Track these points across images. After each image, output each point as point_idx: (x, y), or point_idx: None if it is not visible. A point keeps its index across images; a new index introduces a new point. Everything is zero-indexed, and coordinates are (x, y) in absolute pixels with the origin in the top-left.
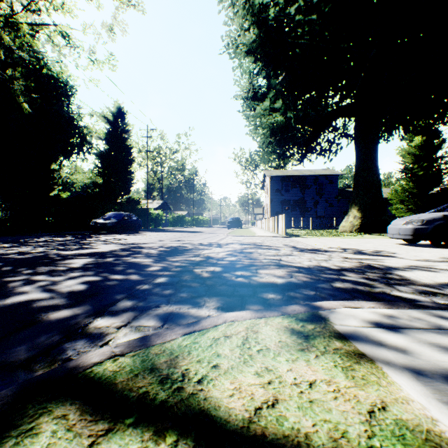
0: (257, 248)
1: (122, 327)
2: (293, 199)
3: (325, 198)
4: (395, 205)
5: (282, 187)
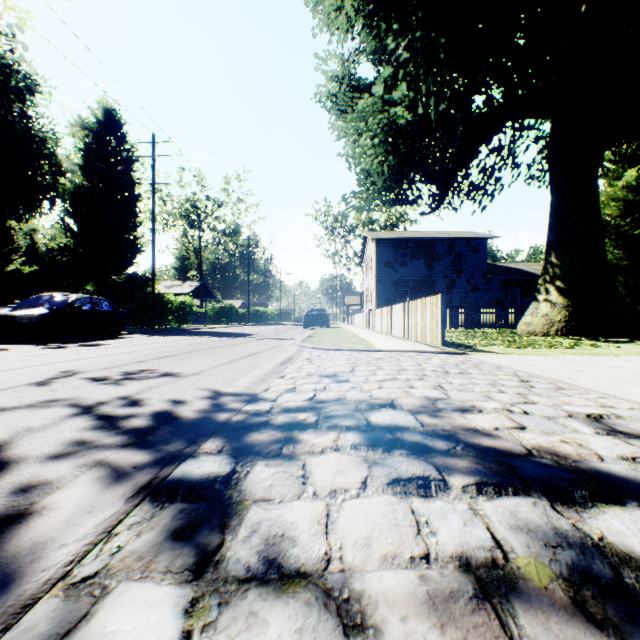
0: None
1: None
2: (414, 278)
3: (465, 277)
4: None
5: (395, 259)
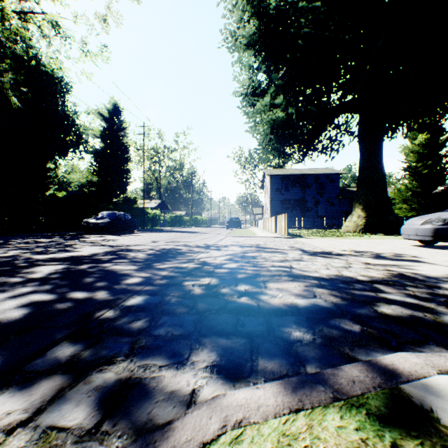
0: (261, 252)
1: (17, 430)
2: (293, 198)
3: (325, 197)
4: (398, 204)
5: (282, 187)
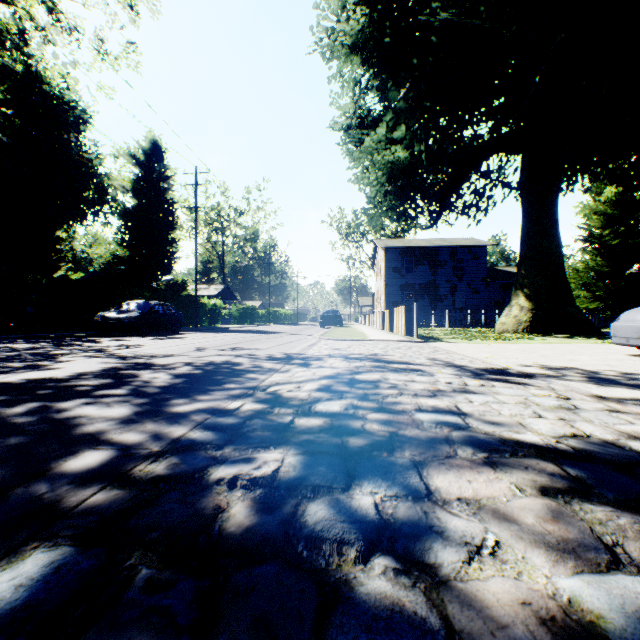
0: (385, 370)
1: None
2: (419, 282)
3: (466, 281)
4: (574, 291)
5: (402, 265)
